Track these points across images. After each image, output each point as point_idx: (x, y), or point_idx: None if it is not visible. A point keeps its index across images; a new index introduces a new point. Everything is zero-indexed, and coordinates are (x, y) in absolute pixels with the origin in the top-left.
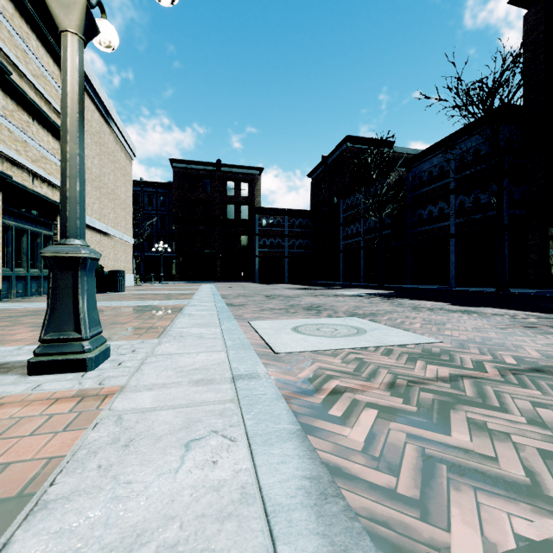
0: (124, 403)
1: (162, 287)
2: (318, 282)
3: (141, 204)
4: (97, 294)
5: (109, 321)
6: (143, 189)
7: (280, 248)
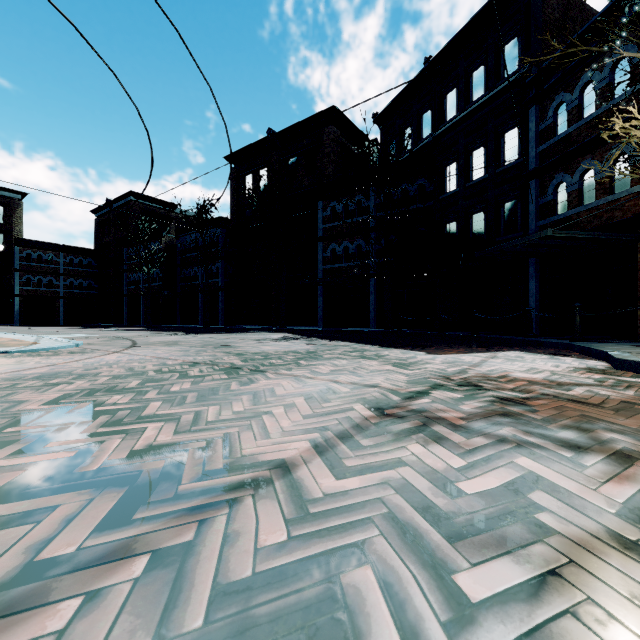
0: (1, 336)
1: None
2: (100, 325)
3: None
4: None
5: None
6: None
7: (53, 287)
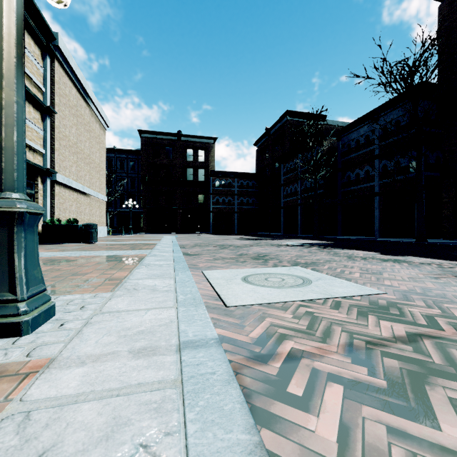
0: (44, 387)
1: (131, 238)
2: (262, 234)
3: (114, 168)
4: (72, 244)
5: (72, 272)
6: (116, 155)
7: (231, 205)
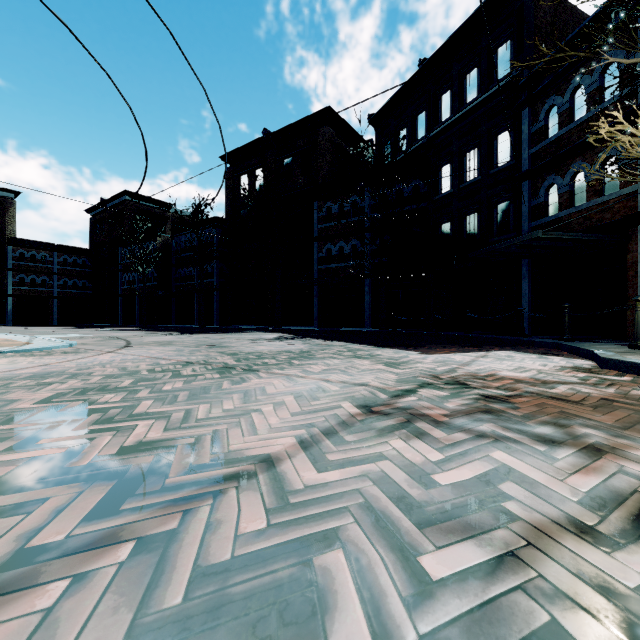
0: None
1: None
2: (94, 325)
3: None
4: None
5: None
6: None
7: (46, 287)
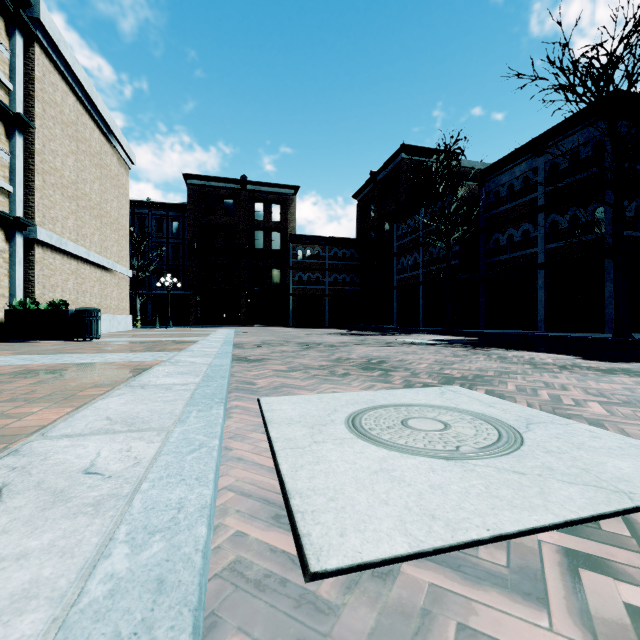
0: None
1: (164, 332)
2: (366, 327)
3: (148, 230)
4: (57, 342)
5: None
6: (151, 212)
7: (319, 284)
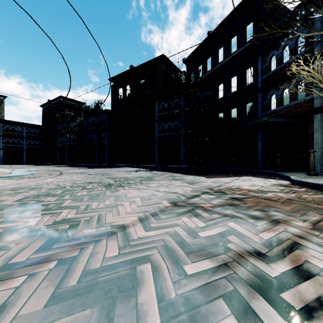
0: None
1: None
2: (44, 164)
3: None
4: None
5: None
6: None
7: (20, 144)
